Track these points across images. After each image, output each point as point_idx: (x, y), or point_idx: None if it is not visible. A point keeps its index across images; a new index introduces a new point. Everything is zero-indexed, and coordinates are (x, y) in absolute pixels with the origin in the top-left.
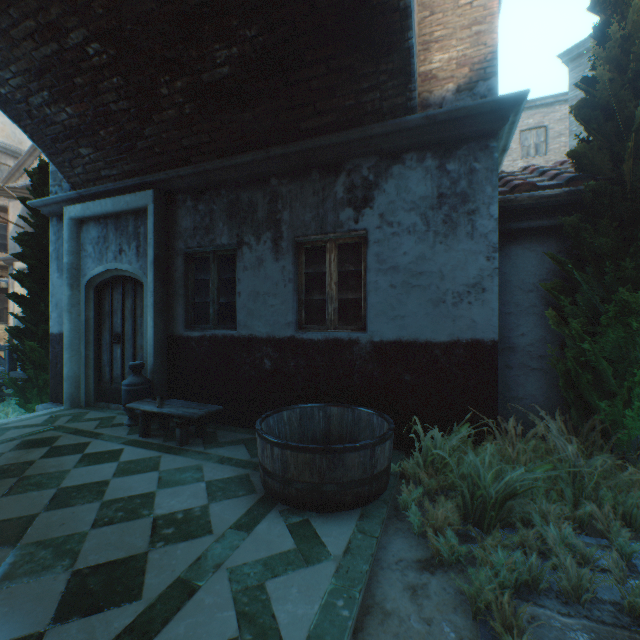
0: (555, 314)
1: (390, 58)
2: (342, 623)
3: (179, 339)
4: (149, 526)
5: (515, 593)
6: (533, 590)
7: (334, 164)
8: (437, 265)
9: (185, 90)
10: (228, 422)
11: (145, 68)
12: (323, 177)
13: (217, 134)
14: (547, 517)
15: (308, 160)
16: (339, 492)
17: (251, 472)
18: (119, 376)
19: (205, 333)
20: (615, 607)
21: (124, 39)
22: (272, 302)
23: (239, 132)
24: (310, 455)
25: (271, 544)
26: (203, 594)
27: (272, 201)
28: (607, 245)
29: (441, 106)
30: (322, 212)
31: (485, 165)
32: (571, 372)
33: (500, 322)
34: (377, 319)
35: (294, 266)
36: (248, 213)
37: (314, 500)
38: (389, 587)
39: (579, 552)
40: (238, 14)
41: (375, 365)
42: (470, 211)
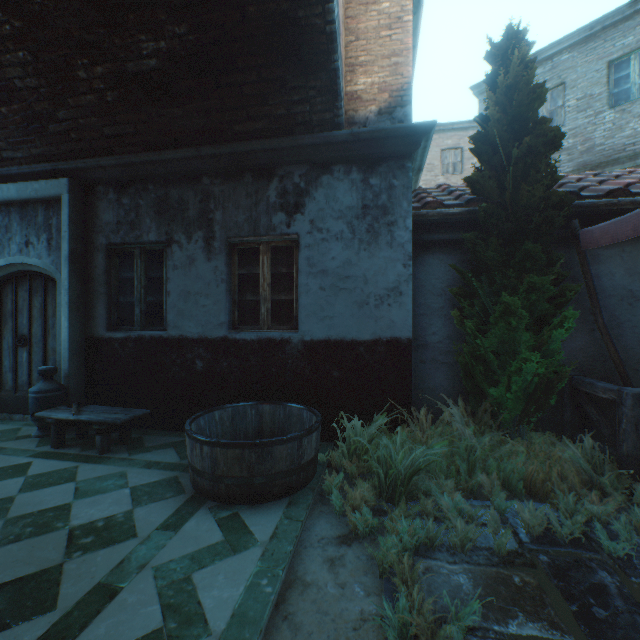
0: (459, 315)
1: (318, 76)
2: (265, 598)
3: (100, 341)
4: (64, 538)
5: (415, 552)
6: (429, 547)
7: (267, 169)
8: (362, 270)
9: (107, 76)
10: (156, 426)
11: (59, 47)
12: (256, 180)
13: (144, 126)
14: (445, 487)
15: (241, 162)
16: (268, 483)
17: (180, 474)
18: (25, 383)
19: (130, 334)
20: (489, 551)
21: (33, 12)
22: (204, 302)
23: (168, 127)
24: (240, 450)
25: (199, 539)
26: (126, 594)
27: (204, 200)
28: (495, 258)
29: (365, 125)
30: (255, 215)
31: (402, 182)
32: (470, 365)
33: (416, 322)
34: (308, 319)
35: (227, 266)
36: (178, 211)
37: (244, 493)
38: (311, 562)
39: (467, 512)
40: (166, 9)
41: (306, 363)
42: (390, 222)
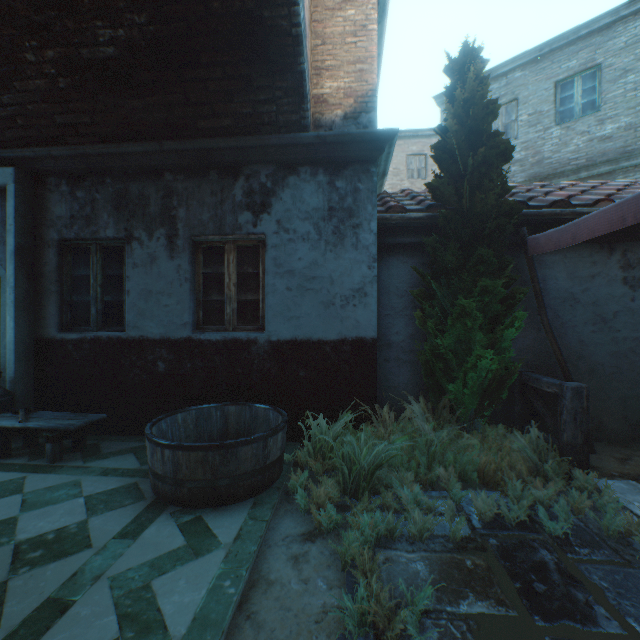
0: (420, 316)
1: (285, 77)
2: (228, 600)
3: (51, 342)
4: (9, 554)
5: (377, 543)
6: (390, 538)
7: (233, 167)
8: (328, 271)
9: (59, 61)
10: (115, 432)
11: (3, 25)
12: (222, 178)
13: (100, 116)
14: (406, 480)
15: (206, 159)
16: (233, 485)
17: (140, 480)
18: None
19: (85, 335)
20: (445, 539)
21: None
22: (167, 302)
23: (128, 119)
24: (203, 453)
25: (160, 545)
26: (79, 608)
27: (167, 196)
28: (453, 261)
29: (331, 128)
30: (221, 213)
31: (367, 186)
32: (430, 363)
33: (380, 322)
34: (275, 320)
35: (191, 265)
36: (139, 206)
37: (207, 496)
38: (275, 561)
39: (426, 503)
40: None
41: (273, 363)
42: (355, 225)
